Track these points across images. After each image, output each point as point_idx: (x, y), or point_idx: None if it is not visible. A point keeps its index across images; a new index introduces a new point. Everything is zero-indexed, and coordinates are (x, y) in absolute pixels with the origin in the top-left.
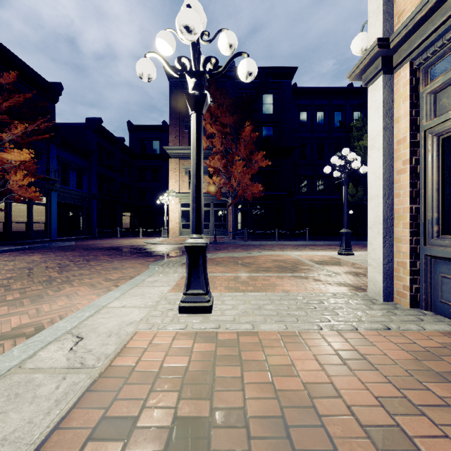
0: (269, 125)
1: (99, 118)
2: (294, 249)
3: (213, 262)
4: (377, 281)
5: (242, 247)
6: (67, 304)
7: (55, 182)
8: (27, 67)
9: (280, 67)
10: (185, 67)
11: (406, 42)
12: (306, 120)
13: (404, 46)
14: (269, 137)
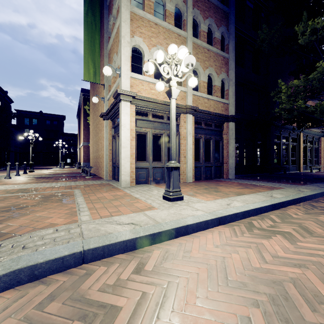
0: None
1: None
2: None
3: None
4: (127, 180)
5: None
6: (229, 251)
7: None
8: None
9: None
10: None
11: (136, 99)
12: None
13: (135, 99)
14: None
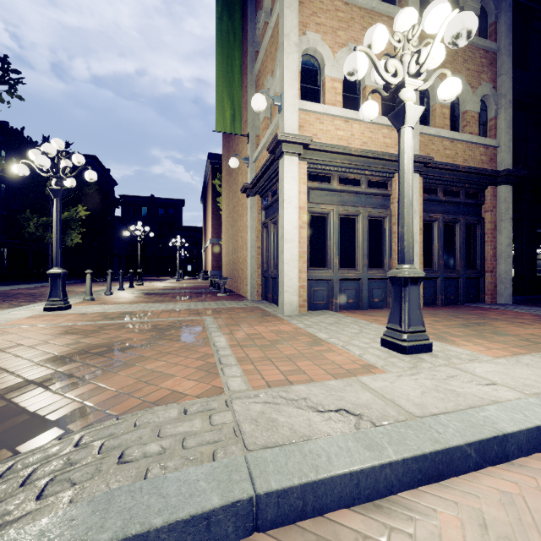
0: None
1: None
2: None
3: None
4: (294, 302)
5: None
6: None
7: None
8: None
9: None
10: None
11: (309, 150)
12: None
13: (308, 151)
14: None
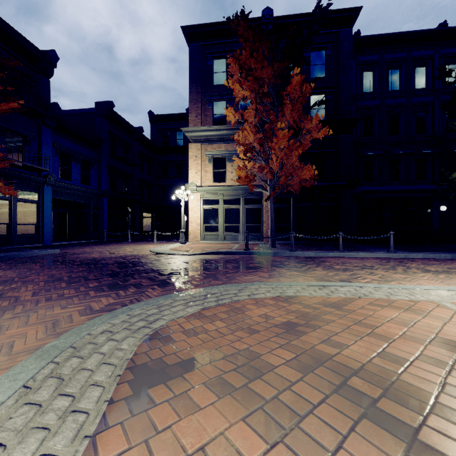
0: (320, 91)
1: (109, 101)
2: (389, 269)
3: (238, 328)
4: None
5: (290, 264)
6: None
7: (48, 174)
8: (4, 24)
9: (335, 10)
10: (208, 25)
11: None
12: (373, 82)
13: None
14: (324, 102)
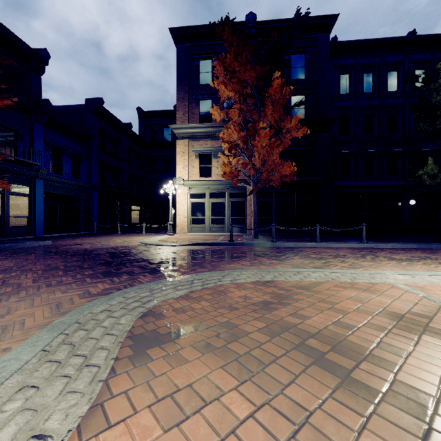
0: (300, 92)
1: (99, 98)
2: (359, 258)
3: (221, 307)
4: None
5: (271, 253)
6: None
7: (40, 168)
8: None
9: (314, 16)
10: (195, 27)
11: None
12: (349, 84)
13: None
14: (303, 103)
